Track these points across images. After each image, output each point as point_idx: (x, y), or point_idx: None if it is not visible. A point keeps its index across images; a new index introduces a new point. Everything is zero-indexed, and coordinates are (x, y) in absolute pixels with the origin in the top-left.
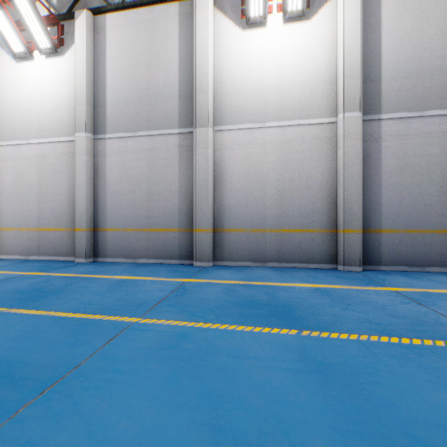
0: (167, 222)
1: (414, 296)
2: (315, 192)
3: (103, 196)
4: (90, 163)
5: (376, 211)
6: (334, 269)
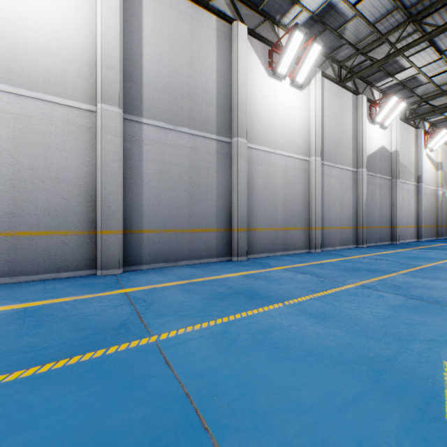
0: None
1: (137, 295)
2: (69, 187)
3: None
4: None
5: (138, 212)
6: (92, 275)
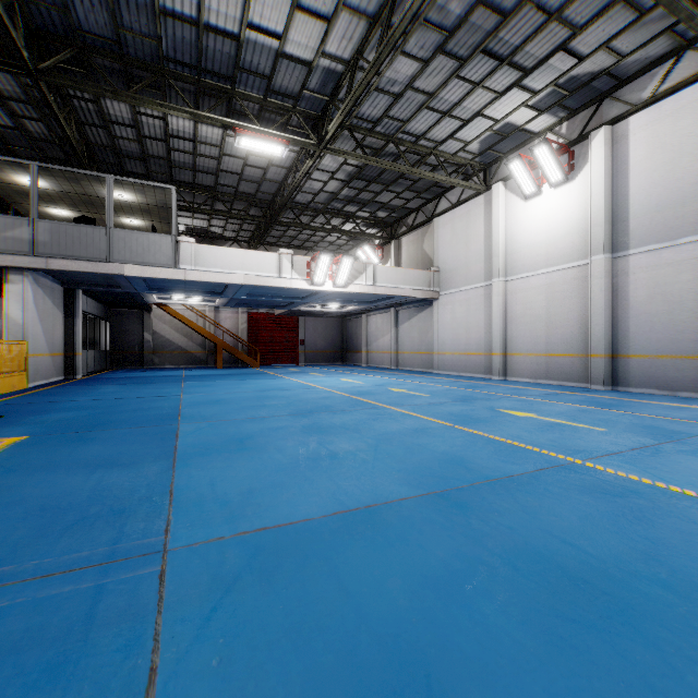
0: None
1: None
2: None
3: (625, 319)
4: (608, 285)
5: None
6: None
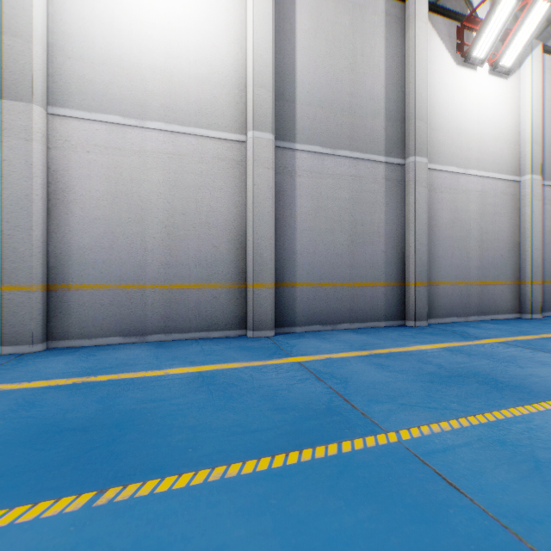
0: None
1: (317, 367)
2: (219, 232)
3: None
4: None
5: (290, 261)
6: (242, 336)
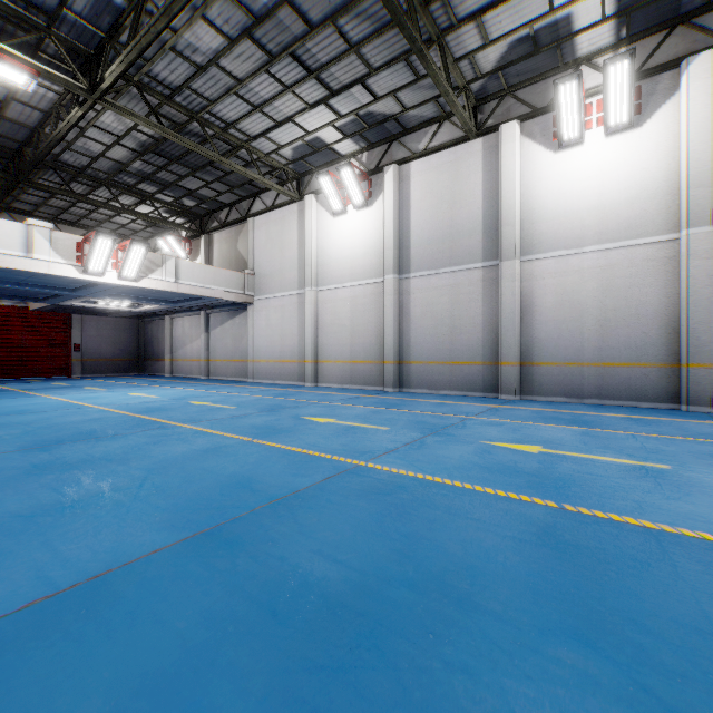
0: (471, 355)
1: None
2: (648, 321)
3: (408, 331)
4: (396, 301)
5: None
6: (674, 409)
